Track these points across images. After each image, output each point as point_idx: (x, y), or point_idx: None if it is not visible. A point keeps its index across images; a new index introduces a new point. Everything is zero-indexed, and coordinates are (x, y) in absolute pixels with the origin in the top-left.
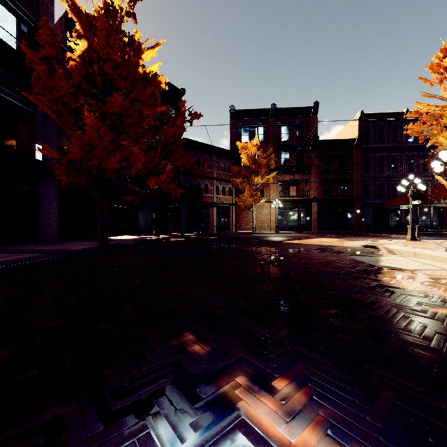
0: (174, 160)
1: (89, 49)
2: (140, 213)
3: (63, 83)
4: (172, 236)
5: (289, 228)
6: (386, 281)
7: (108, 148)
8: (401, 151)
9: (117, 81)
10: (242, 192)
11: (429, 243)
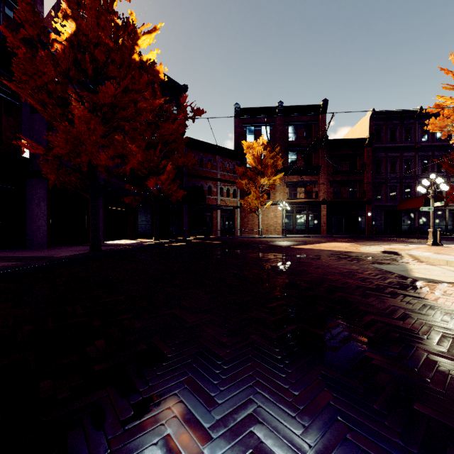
0: (176, 159)
1: (77, 31)
2: (140, 216)
3: (47, 68)
4: (173, 240)
5: (297, 232)
6: (433, 300)
7: (100, 143)
8: (415, 151)
9: (110, 69)
10: (247, 194)
11: None
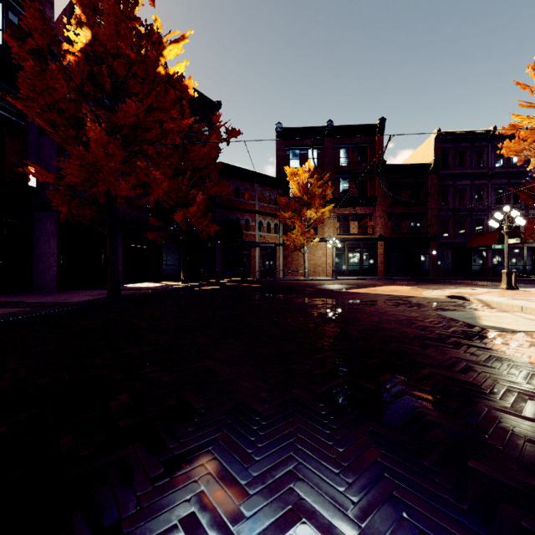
0: (207, 188)
1: (93, 41)
2: (165, 255)
3: (58, 84)
4: (204, 283)
5: (349, 274)
6: (501, 351)
7: (119, 170)
8: (488, 179)
9: (131, 84)
10: (291, 229)
11: (532, 293)
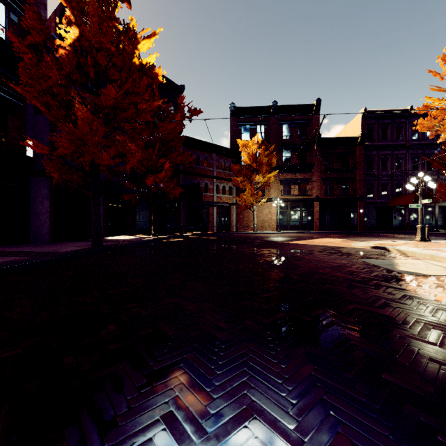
0: (173, 157)
1: (80, 37)
2: (138, 212)
3: (52, 72)
4: (170, 236)
5: (291, 228)
6: (413, 291)
7: (101, 143)
8: (406, 150)
9: (111, 72)
10: (242, 191)
11: (441, 244)
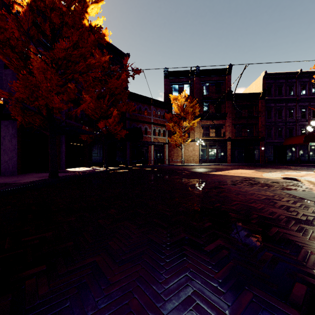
0: (120, 107)
1: None
2: (94, 149)
3: (8, 25)
4: (118, 168)
5: (209, 161)
6: None
7: (55, 90)
8: (296, 102)
9: (64, 30)
10: (173, 134)
11: None
